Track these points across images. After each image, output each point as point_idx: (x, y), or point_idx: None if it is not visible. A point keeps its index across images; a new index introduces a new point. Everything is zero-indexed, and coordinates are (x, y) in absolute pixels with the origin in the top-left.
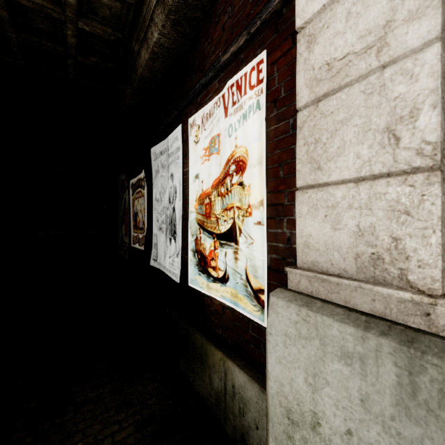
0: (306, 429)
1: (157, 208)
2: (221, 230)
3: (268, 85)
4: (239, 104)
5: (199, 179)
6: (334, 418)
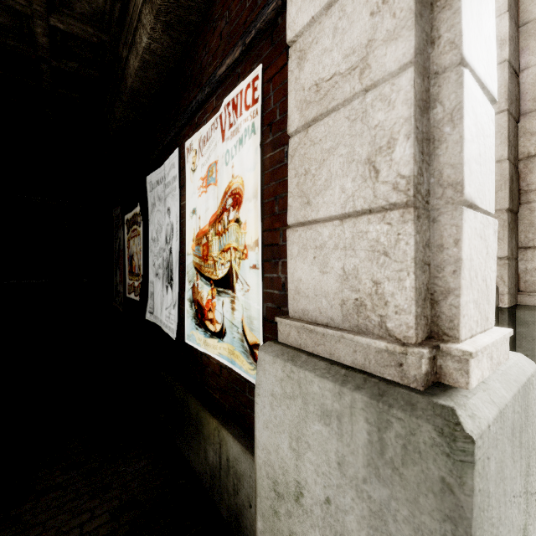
0: (290, 501)
1: (153, 250)
2: (218, 275)
3: (264, 105)
4: (236, 127)
5: (196, 214)
6: (315, 486)
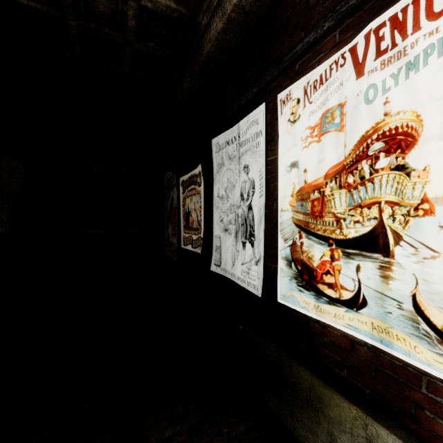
0: None
1: (221, 207)
2: (347, 235)
3: None
4: (396, 51)
5: (298, 167)
6: None
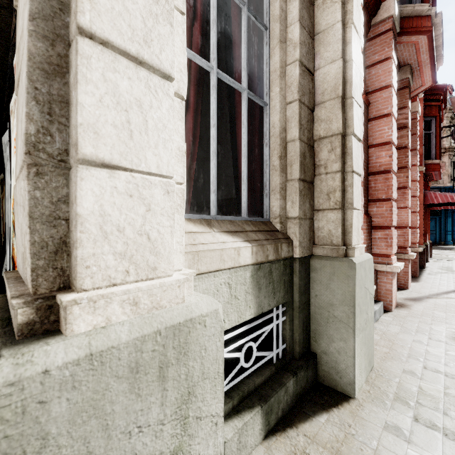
0: None
1: (6, 209)
2: None
3: None
4: None
5: (13, 174)
6: None
